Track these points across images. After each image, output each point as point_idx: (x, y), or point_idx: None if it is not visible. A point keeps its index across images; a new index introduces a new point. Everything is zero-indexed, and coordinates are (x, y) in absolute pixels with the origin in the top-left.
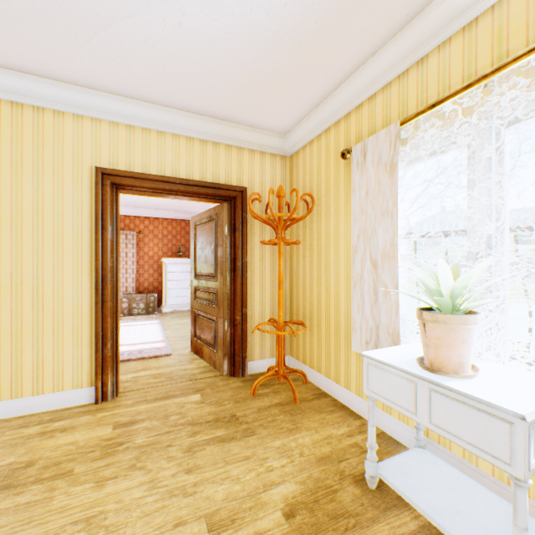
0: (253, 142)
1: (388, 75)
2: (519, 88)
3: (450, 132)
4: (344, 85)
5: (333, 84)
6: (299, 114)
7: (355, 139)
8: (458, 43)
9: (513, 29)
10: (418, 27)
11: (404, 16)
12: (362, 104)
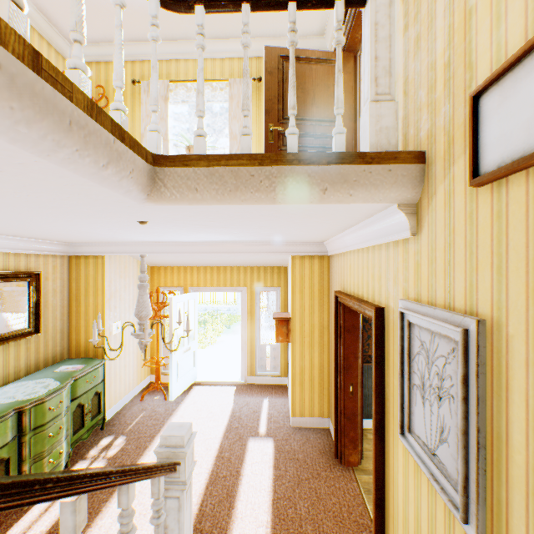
0: (45, 31)
1: (162, 56)
2: (210, 91)
3: (188, 96)
4: (136, 44)
5: (129, 39)
6: (94, 39)
7: (140, 78)
8: (192, 64)
9: (208, 71)
10: (178, 46)
11: (174, 37)
12: (145, 61)
